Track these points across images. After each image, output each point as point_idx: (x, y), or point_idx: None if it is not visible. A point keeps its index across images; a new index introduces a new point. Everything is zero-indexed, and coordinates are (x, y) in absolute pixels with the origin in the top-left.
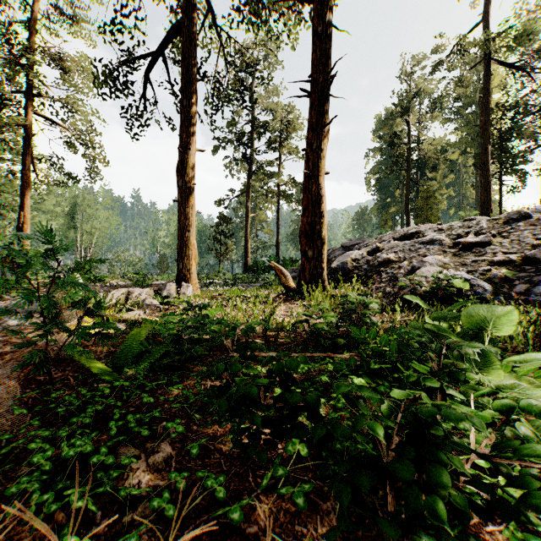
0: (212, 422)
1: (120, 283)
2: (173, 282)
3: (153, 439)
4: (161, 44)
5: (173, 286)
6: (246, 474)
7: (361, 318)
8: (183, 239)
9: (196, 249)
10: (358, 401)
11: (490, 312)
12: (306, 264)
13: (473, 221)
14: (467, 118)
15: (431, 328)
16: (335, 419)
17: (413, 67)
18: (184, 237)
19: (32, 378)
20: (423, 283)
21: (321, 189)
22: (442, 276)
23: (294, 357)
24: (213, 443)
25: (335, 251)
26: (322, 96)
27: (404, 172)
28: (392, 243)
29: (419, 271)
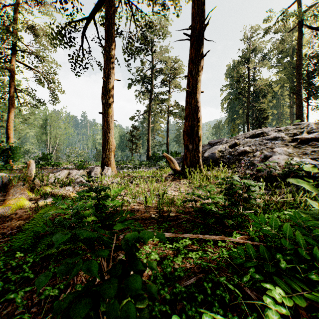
0: None
1: (70, 167)
2: (99, 166)
3: None
4: (92, 11)
5: (99, 169)
6: None
7: (247, 199)
8: (105, 138)
9: (114, 145)
10: None
11: None
12: (187, 154)
13: (303, 124)
14: (284, 65)
15: None
16: None
17: (251, 33)
18: (106, 137)
19: None
20: (277, 167)
21: (198, 102)
22: (293, 162)
23: None
24: None
25: (204, 146)
26: (199, 38)
27: (245, 99)
28: (246, 139)
29: (271, 159)
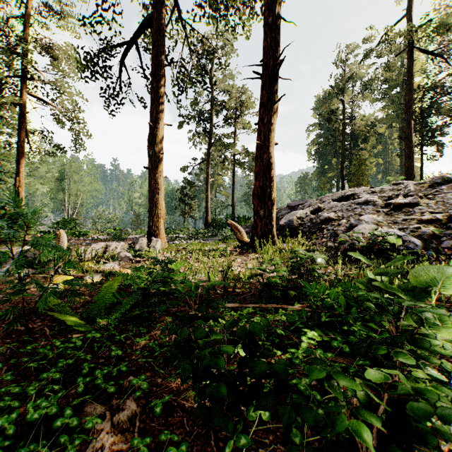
0: (176, 374)
1: (100, 237)
2: (145, 237)
3: (119, 394)
4: (134, 34)
5: (145, 240)
6: (208, 435)
7: (310, 272)
8: (153, 200)
9: (164, 209)
10: (330, 383)
11: (440, 272)
12: (258, 221)
13: (402, 185)
14: (393, 98)
15: (379, 285)
16: (292, 375)
17: (347, 54)
18: (154, 199)
19: (14, 328)
20: (361, 239)
21: (271, 158)
22: (377, 233)
23: (256, 322)
24: (176, 398)
25: (282, 210)
26: (272, 78)
27: (339, 144)
28: (332, 203)
29: (357, 228)
